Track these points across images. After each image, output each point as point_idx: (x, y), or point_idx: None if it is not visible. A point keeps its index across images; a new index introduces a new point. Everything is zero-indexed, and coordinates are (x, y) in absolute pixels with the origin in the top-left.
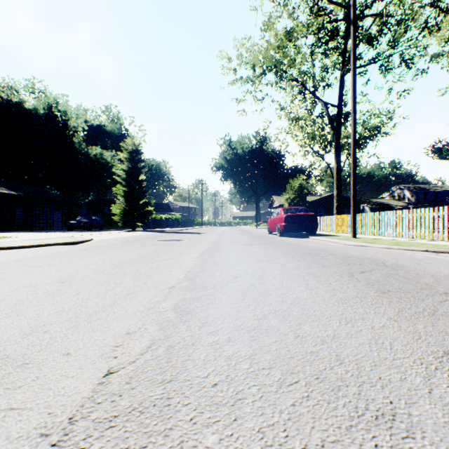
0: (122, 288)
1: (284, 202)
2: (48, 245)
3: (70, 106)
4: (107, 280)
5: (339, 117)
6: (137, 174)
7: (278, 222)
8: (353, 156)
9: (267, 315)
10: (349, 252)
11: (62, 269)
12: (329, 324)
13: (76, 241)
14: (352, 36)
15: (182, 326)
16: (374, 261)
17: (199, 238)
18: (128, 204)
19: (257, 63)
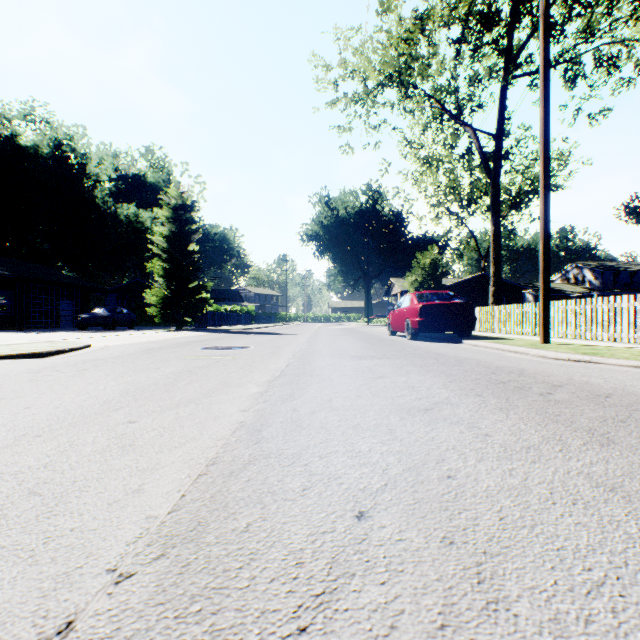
0: None
1: (409, 287)
2: None
3: (89, 144)
4: None
5: (498, 153)
6: (185, 242)
7: (409, 317)
8: (545, 200)
9: None
10: (584, 380)
11: None
12: None
13: (48, 351)
14: None
15: None
16: None
17: (276, 344)
18: (171, 289)
19: (370, 70)
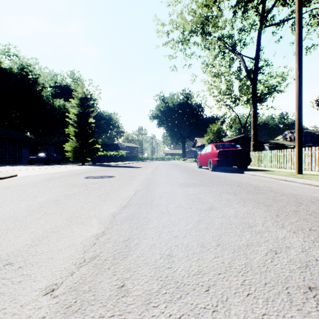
0: None
1: (205, 142)
2: None
3: (39, 68)
4: None
5: (256, 68)
6: (86, 117)
7: (211, 157)
8: (299, 85)
9: None
10: None
11: None
12: None
13: None
14: None
15: None
16: None
17: (132, 174)
18: (79, 142)
19: (186, 24)
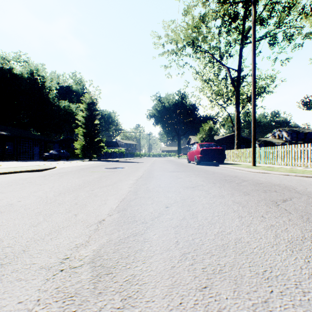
0: (48, 223)
1: (198, 140)
2: (16, 172)
3: (46, 72)
4: (39, 212)
5: (238, 78)
6: (93, 119)
7: (196, 154)
8: (254, 104)
9: (212, 277)
10: (257, 179)
11: (7, 197)
12: (310, 304)
13: (41, 169)
14: (252, 13)
15: (92, 309)
16: (285, 187)
17: (137, 166)
18: (86, 141)
19: (179, 39)
